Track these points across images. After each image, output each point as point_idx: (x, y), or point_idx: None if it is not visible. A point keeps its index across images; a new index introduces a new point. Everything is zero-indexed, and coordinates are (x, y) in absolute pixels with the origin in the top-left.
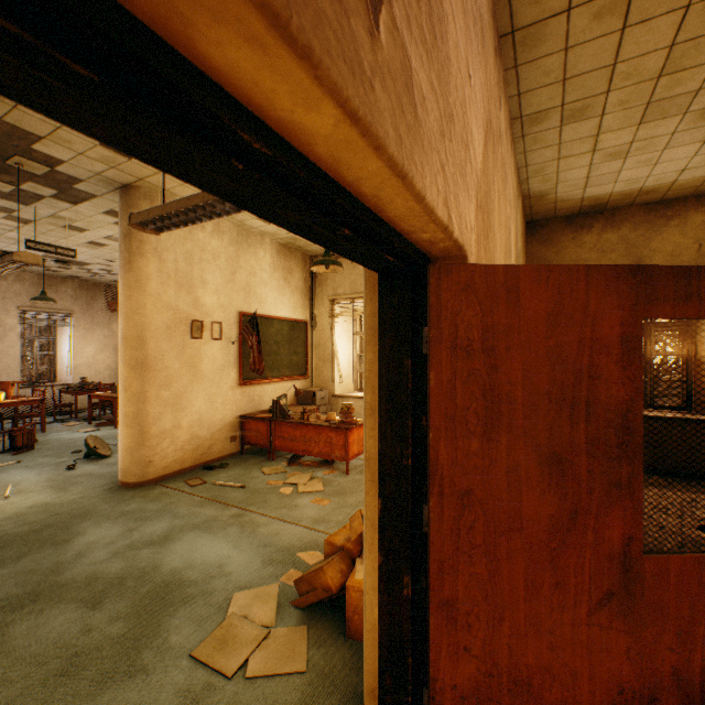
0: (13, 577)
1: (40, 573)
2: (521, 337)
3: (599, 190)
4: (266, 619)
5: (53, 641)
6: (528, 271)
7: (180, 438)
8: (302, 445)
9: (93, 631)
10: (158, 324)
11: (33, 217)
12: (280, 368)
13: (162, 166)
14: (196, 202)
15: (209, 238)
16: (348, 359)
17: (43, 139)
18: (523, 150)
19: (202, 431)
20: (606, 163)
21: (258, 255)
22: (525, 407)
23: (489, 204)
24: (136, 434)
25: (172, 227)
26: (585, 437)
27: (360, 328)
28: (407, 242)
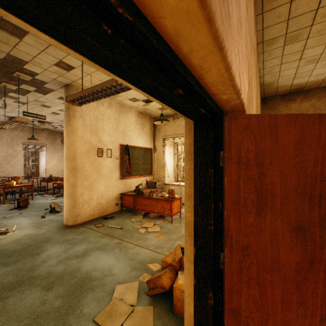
0: (12, 272)
1: (24, 270)
2: (279, 156)
3: (301, 80)
4: (132, 301)
5: (27, 308)
6: (283, 118)
7: (92, 204)
8: (149, 208)
9: (46, 303)
10: (82, 150)
11: (27, 101)
12: (139, 171)
13: (52, 33)
14: (97, 88)
15: (106, 109)
16: (171, 166)
17: (28, 63)
18: (262, 60)
19: (102, 200)
20: (306, 66)
21: (129, 117)
22: (282, 197)
23: (252, 84)
24: (71, 202)
25: (86, 102)
26: (318, 216)
27: (177, 152)
28: (213, 101)
